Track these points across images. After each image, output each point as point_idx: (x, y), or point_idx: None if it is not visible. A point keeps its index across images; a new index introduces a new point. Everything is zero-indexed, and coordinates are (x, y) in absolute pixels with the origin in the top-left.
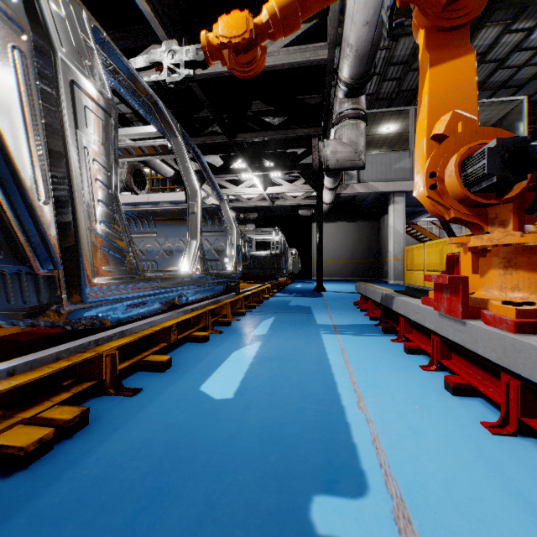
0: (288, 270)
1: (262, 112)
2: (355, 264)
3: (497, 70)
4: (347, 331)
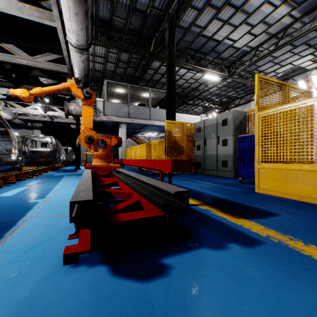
0: (61, 159)
1: (39, 76)
2: None
3: (162, 78)
4: (71, 181)
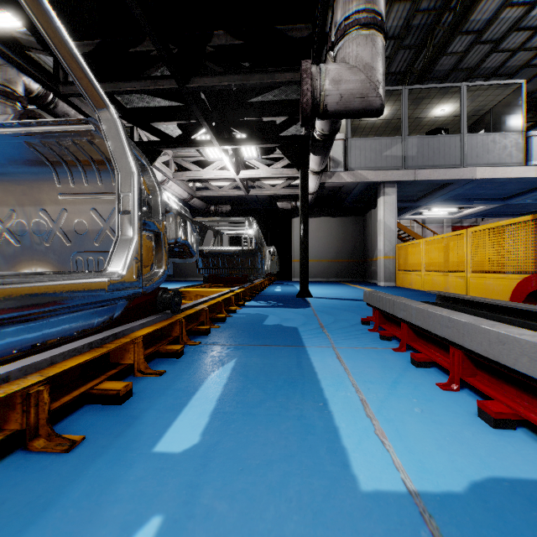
0: (265, 270)
1: (227, 48)
2: (339, 264)
3: (491, 54)
4: (401, 421)
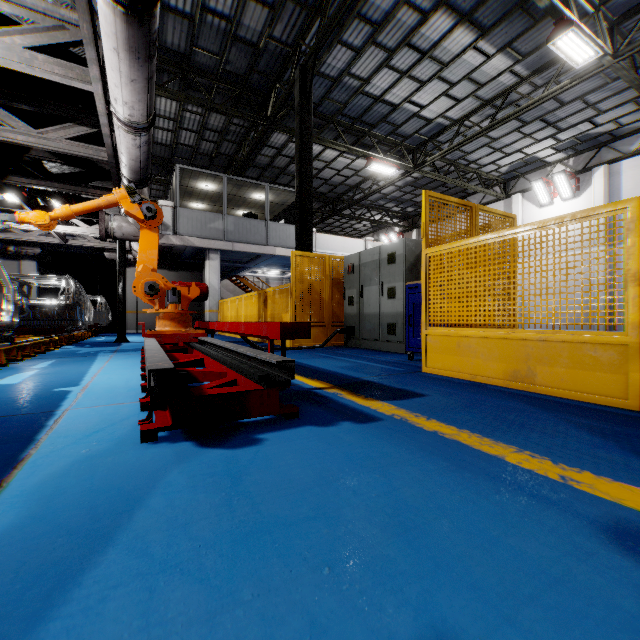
0: (85, 322)
1: (46, 160)
2: None
3: (291, 164)
4: (116, 361)
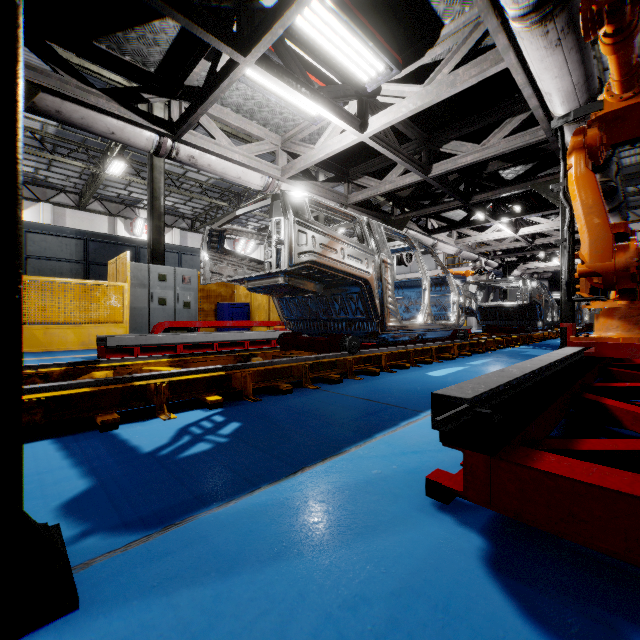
0: (583, 321)
1: None
2: None
3: None
4: None
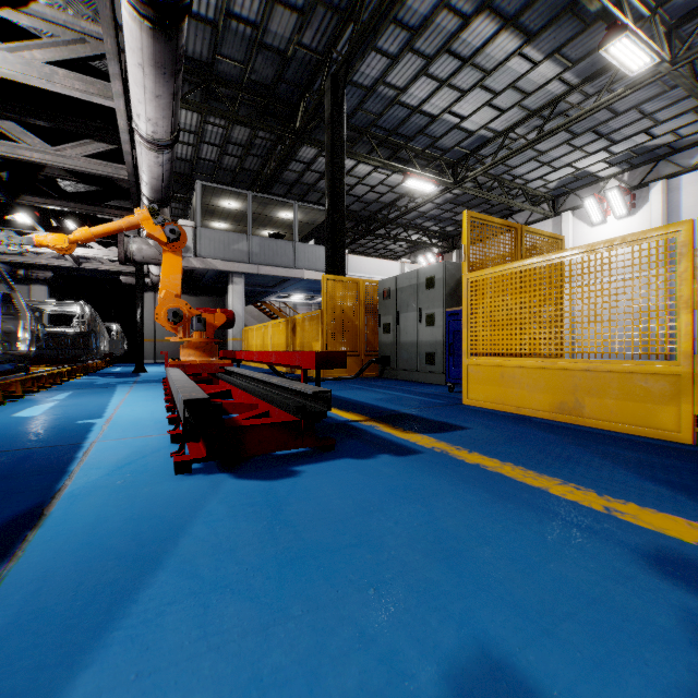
0: (101, 351)
1: (60, 178)
2: None
3: (321, 180)
4: (137, 393)
